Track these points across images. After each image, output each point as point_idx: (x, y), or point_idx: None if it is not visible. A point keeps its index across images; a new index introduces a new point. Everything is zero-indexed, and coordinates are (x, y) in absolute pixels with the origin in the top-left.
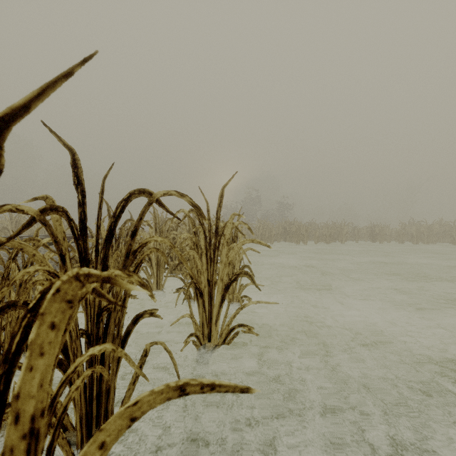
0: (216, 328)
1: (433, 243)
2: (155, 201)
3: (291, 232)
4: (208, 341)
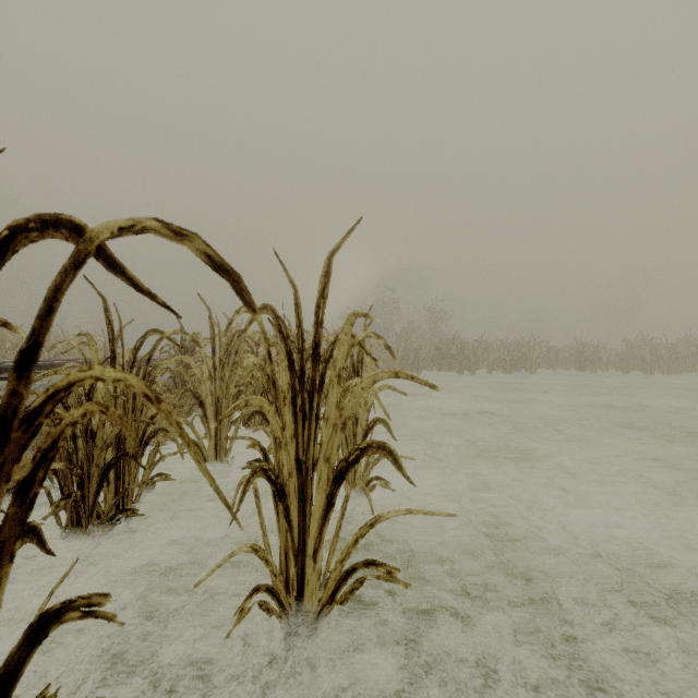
0: (314, 566)
1: (677, 373)
2: (94, 251)
3: (449, 355)
4: (298, 594)
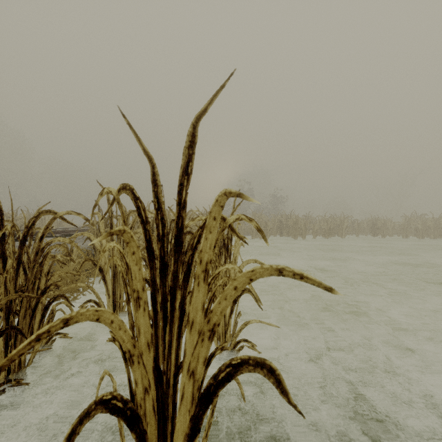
0: None
1: (439, 237)
2: None
3: (287, 226)
4: None
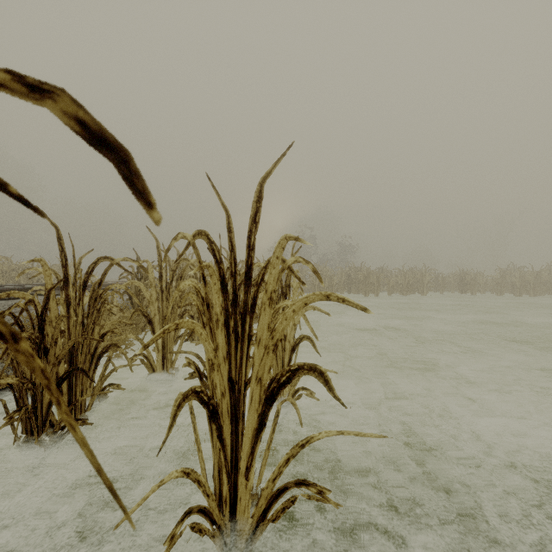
0: (247, 483)
1: (541, 295)
2: None
3: (357, 281)
4: (230, 510)
